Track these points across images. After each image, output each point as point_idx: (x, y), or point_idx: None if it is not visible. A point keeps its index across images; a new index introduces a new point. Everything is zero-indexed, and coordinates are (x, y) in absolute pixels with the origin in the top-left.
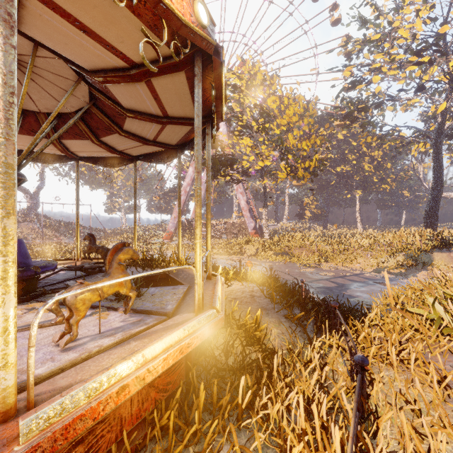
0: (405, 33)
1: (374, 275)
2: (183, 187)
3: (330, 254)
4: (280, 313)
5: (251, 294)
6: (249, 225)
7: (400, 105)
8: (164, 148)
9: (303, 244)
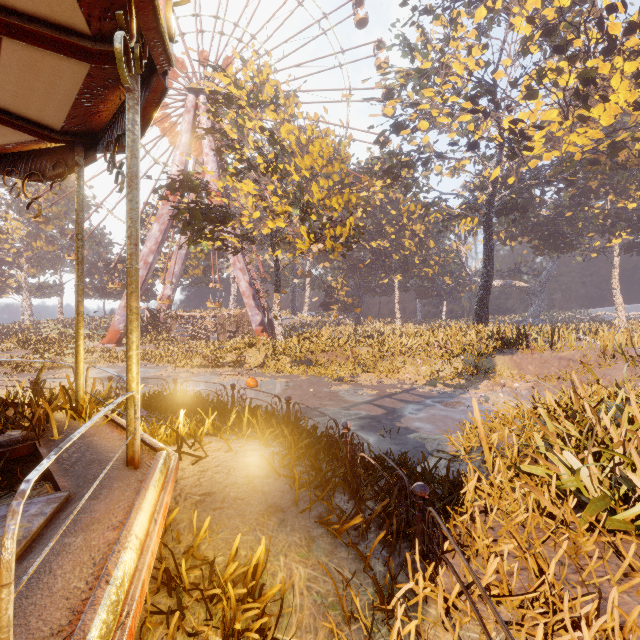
0: (459, 69)
1: (430, 390)
2: (142, 256)
3: (369, 361)
4: (310, 513)
5: (248, 472)
6: (253, 319)
7: (446, 169)
8: (31, 134)
9: (332, 347)
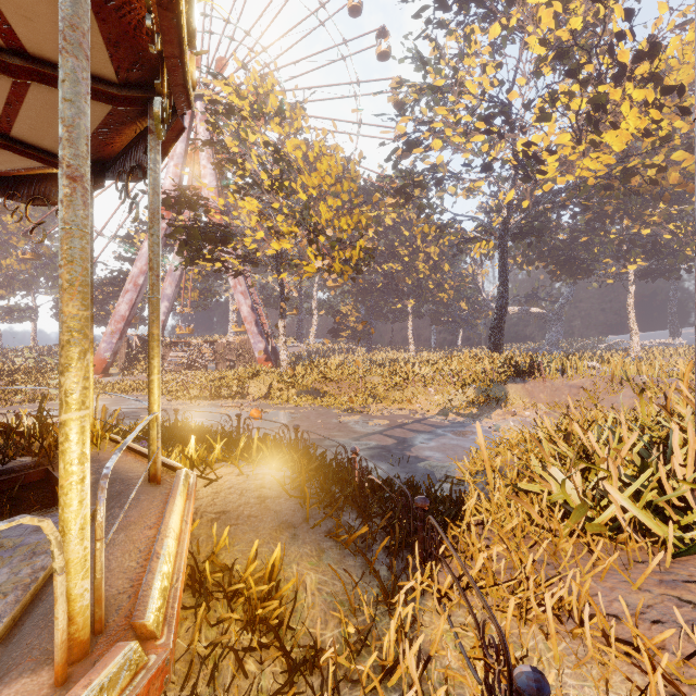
0: (473, 88)
1: (442, 420)
2: (131, 277)
3: (380, 391)
4: (320, 529)
5: (260, 493)
6: (256, 346)
7: (461, 189)
8: (42, 162)
9: (342, 376)
